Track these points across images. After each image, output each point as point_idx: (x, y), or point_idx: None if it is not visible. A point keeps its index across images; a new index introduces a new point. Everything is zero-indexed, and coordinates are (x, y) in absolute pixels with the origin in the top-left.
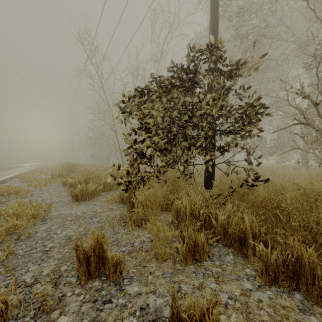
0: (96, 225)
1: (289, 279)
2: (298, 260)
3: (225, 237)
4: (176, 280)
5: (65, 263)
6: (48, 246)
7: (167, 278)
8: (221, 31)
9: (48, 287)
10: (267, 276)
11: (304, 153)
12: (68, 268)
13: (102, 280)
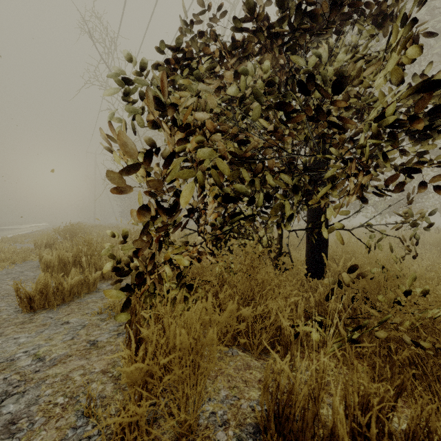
0: None
1: None
2: None
3: None
4: None
5: None
6: None
7: None
8: None
9: None
10: None
11: None
12: None
13: None
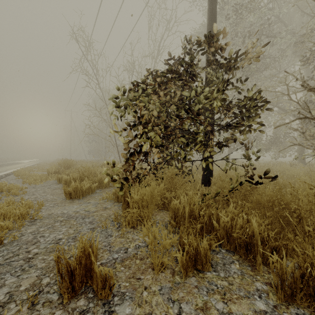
0: (88, 226)
1: (310, 299)
2: None
3: (228, 241)
4: (175, 298)
5: (48, 275)
6: (32, 252)
7: (165, 295)
8: None
9: (23, 307)
10: (283, 294)
11: (301, 149)
12: (50, 281)
13: (88, 298)
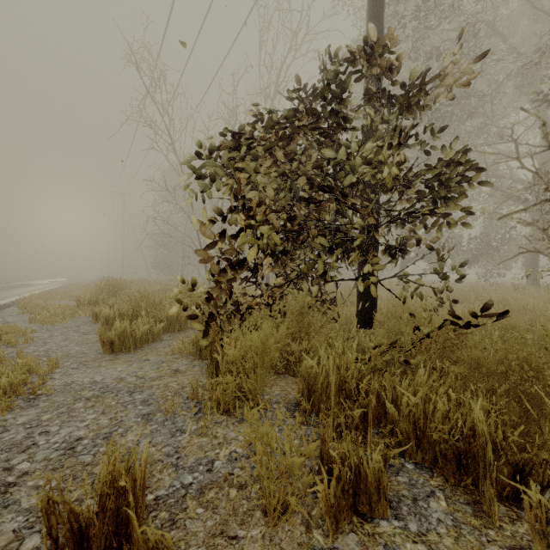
0: (139, 410)
1: None
2: None
3: (419, 446)
4: None
5: (38, 528)
6: (16, 471)
7: None
8: None
9: None
10: None
11: (531, 261)
12: (41, 544)
13: None
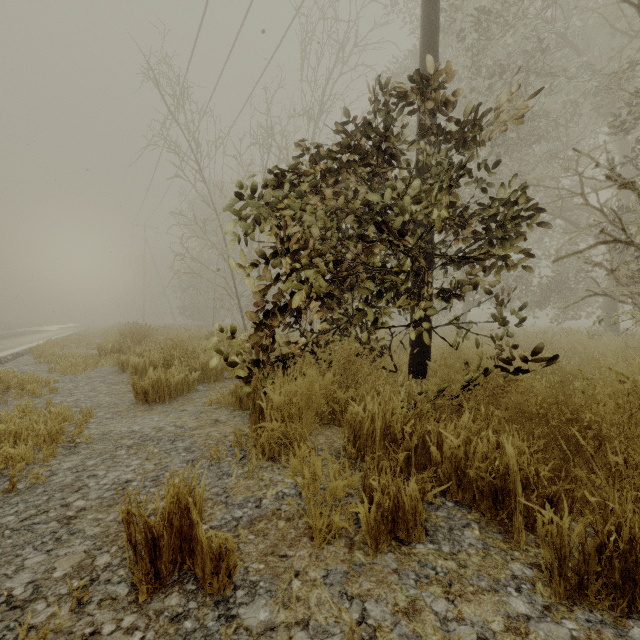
0: (183, 456)
1: (615, 592)
2: (634, 548)
3: (459, 485)
4: (355, 592)
5: (106, 549)
6: (74, 507)
7: (335, 586)
8: (442, 60)
9: (62, 609)
10: (563, 584)
11: (610, 304)
12: (112, 561)
13: (187, 592)
